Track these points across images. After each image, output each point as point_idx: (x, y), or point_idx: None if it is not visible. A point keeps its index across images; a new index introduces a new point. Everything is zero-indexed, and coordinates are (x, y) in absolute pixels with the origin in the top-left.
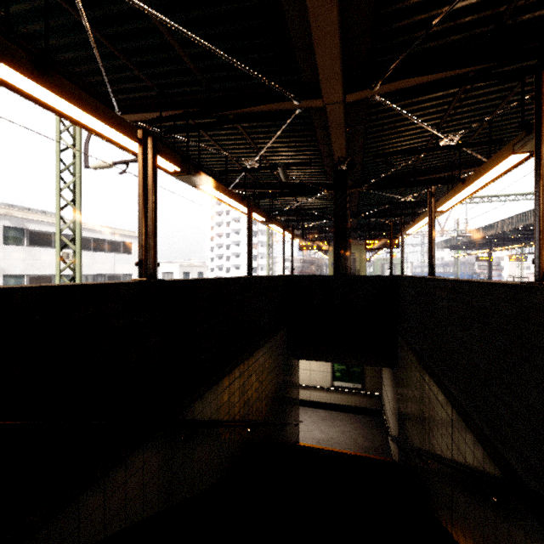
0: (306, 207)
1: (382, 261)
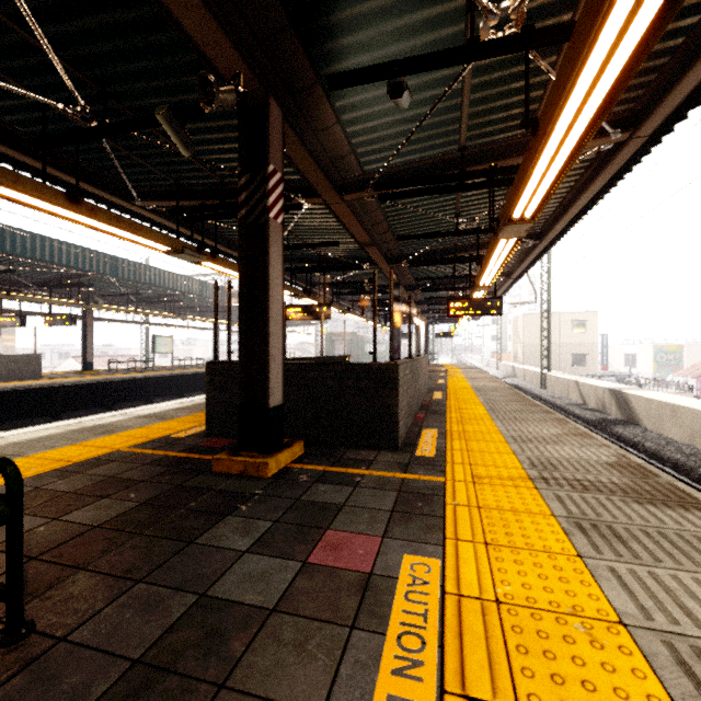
0: None
1: None
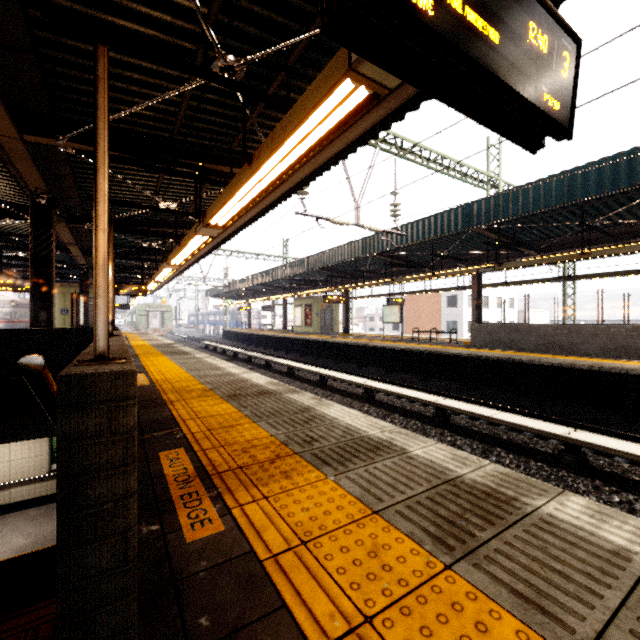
0: (7, 230)
1: (148, 308)
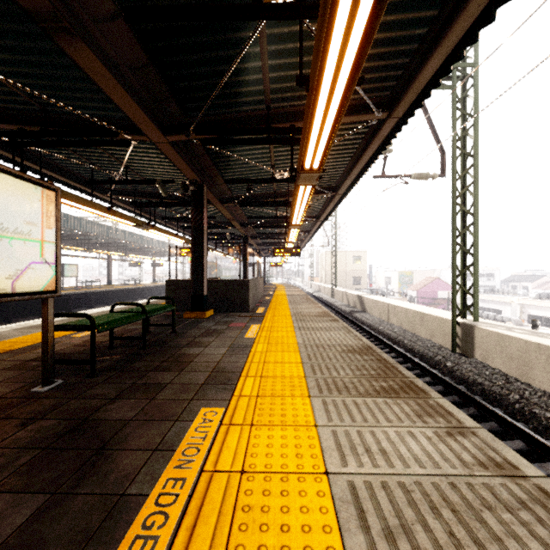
0: None
1: None
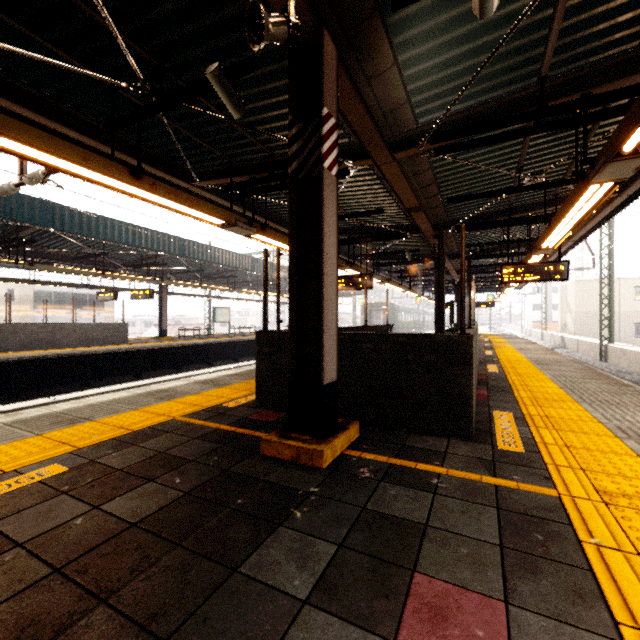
0: None
1: None
